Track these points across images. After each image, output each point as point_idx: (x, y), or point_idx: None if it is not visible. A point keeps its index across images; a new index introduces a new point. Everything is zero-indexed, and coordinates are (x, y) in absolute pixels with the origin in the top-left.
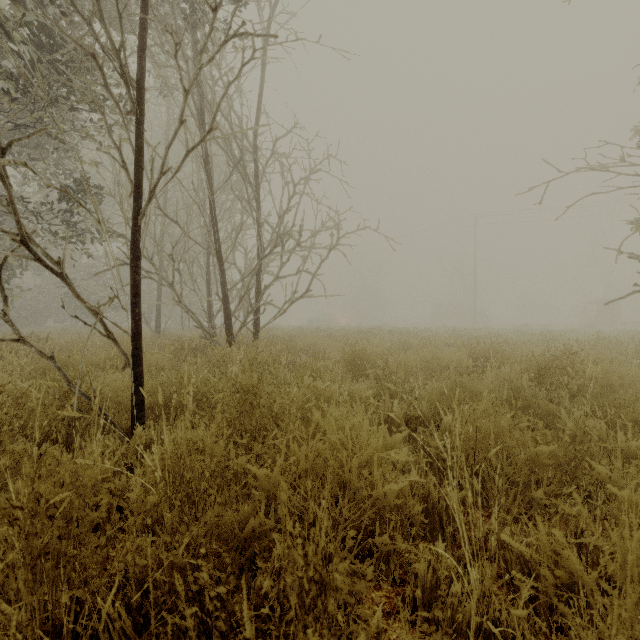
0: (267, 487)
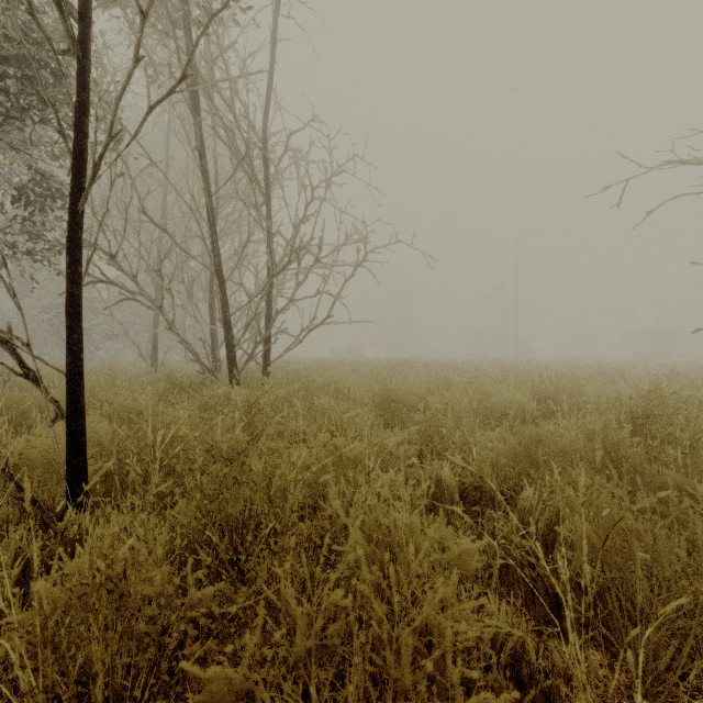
0: (224, 701)
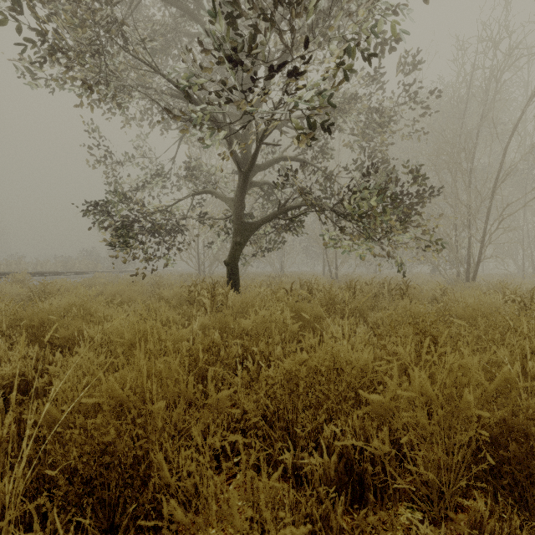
0: None
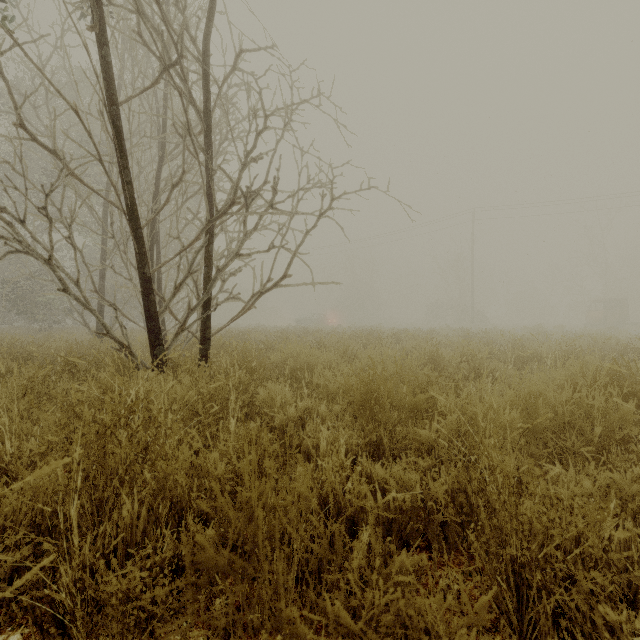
0: None
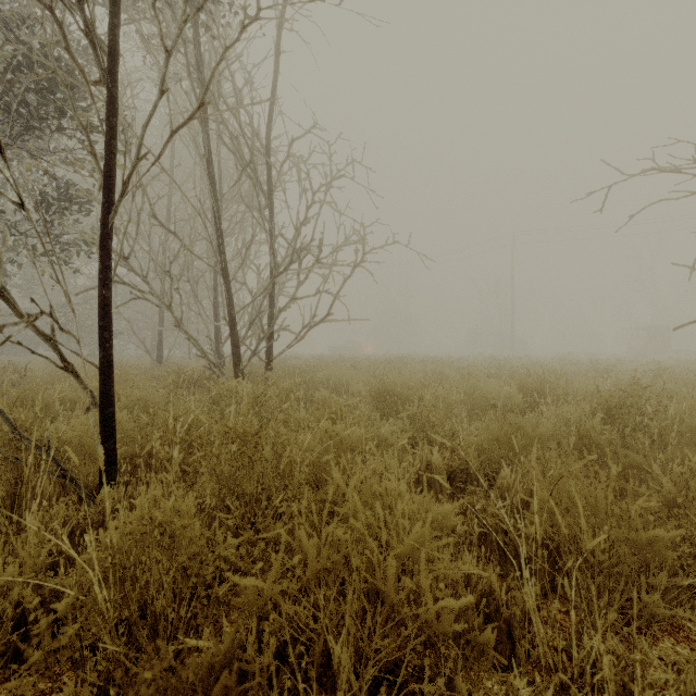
0: (256, 604)
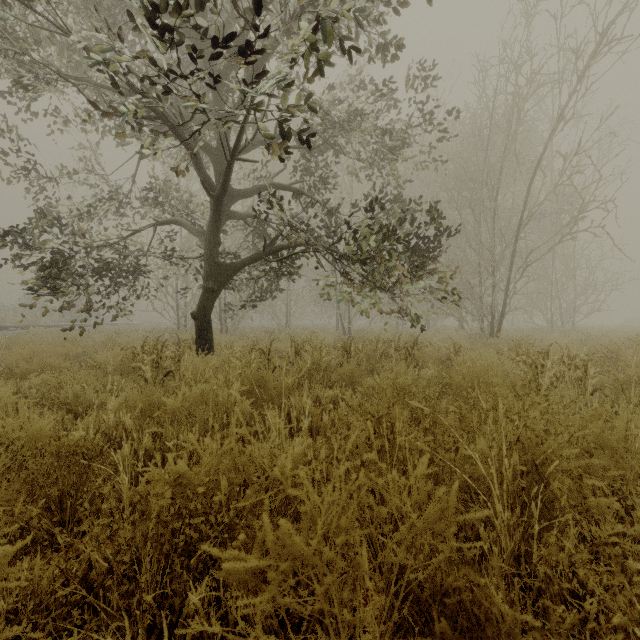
0: None
